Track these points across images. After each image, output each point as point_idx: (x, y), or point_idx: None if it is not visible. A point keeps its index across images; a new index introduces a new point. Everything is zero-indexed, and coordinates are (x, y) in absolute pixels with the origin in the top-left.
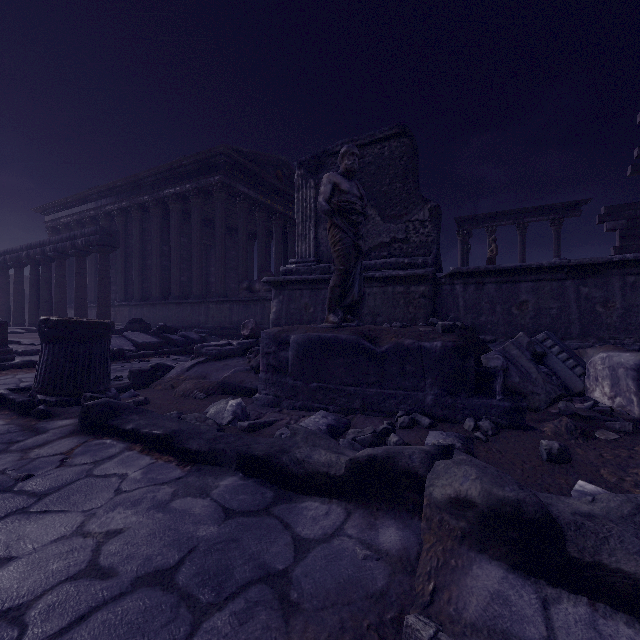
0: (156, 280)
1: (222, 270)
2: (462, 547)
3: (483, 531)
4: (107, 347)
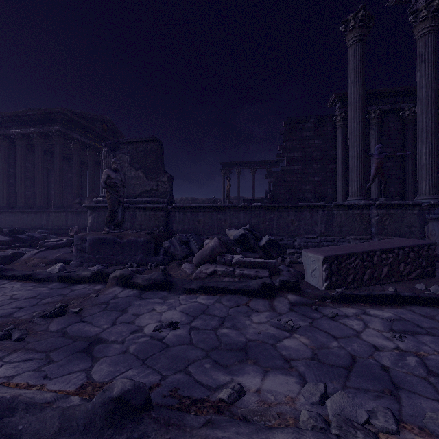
0: (3, 194)
1: (60, 190)
2: (114, 286)
3: (118, 281)
4: None
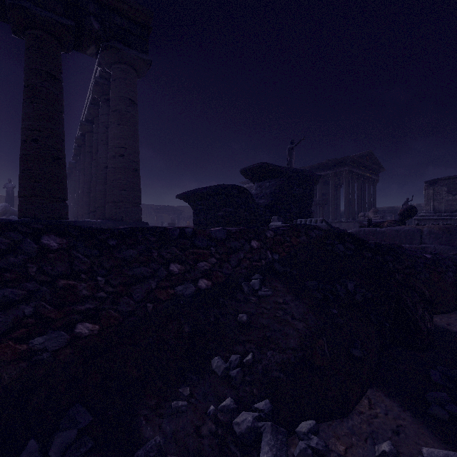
0: None
1: (347, 208)
2: None
3: None
4: None
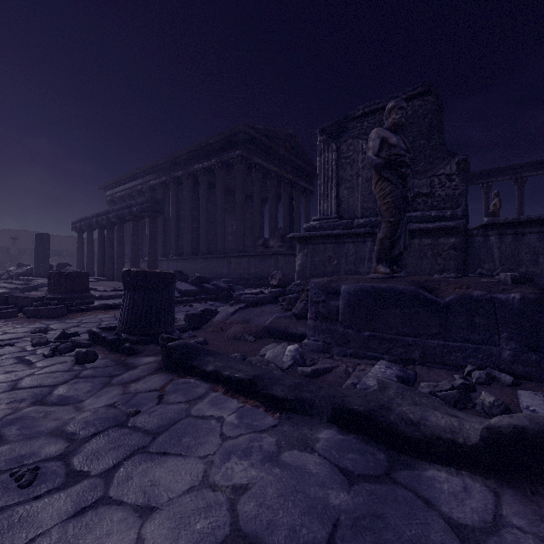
0: (188, 239)
1: (241, 230)
2: None
3: None
4: (173, 294)
